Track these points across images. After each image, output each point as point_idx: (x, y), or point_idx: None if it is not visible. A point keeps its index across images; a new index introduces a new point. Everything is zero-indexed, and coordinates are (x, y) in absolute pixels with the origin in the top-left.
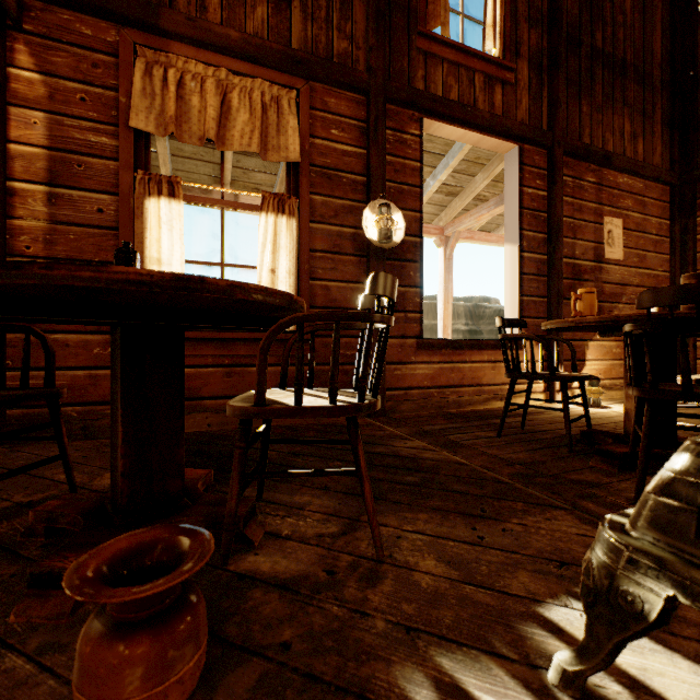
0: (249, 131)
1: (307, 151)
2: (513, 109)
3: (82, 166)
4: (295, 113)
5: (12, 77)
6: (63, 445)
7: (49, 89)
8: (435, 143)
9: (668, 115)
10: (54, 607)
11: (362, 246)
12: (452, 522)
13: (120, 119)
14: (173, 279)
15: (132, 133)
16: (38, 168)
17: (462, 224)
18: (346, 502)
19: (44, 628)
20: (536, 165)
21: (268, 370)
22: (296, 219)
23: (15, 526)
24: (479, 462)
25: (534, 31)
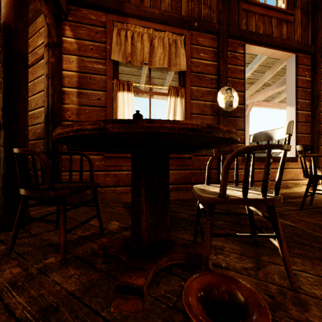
0: (163, 57)
1: (189, 65)
2: (292, 35)
3: (91, 79)
4: (183, 47)
5: (64, 41)
6: (98, 209)
7: (78, 45)
8: (246, 57)
9: None
10: (132, 306)
11: (215, 110)
12: (319, 265)
13: (107, 56)
14: (206, 127)
15: (112, 62)
16: (74, 81)
17: (255, 98)
18: (244, 247)
19: (130, 318)
20: (305, 64)
21: (171, 172)
22: (184, 98)
23: (85, 249)
24: (303, 225)
25: None
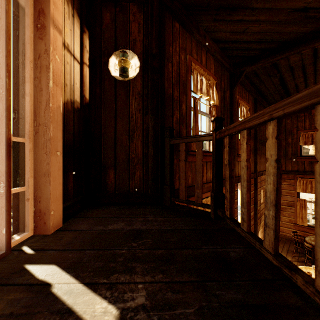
0: None
1: None
2: None
3: None
4: None
5: None
6: None
7: None
8: None
9: None
10: None
11: None
12: None
13: None
14: None
15: None
16: None
17: None
18: None
19: None
20: (252, 183)
21: None
22: None
23: None
24: None
25: (252, 141)
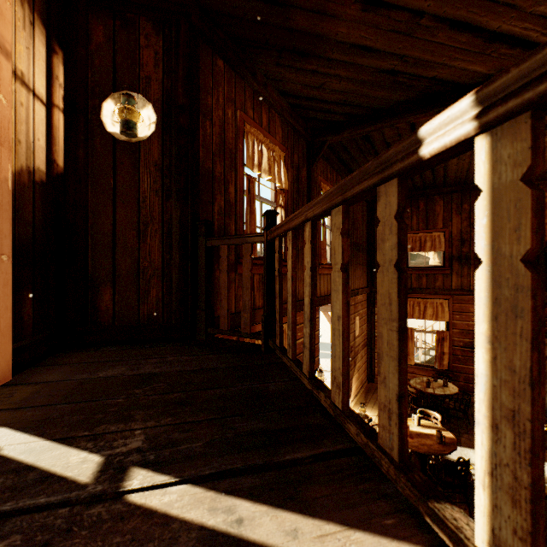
0: None
1: None
2: None
3: None
4: None
5: None
6: None
7: None
8: None
9: (367, 261)
10: None
11: None
12: None
13: None
14: None
15: None
16: None
17: None
18: None
19: None
20: None
21: None
22: None
23: None
24: None
25: None
